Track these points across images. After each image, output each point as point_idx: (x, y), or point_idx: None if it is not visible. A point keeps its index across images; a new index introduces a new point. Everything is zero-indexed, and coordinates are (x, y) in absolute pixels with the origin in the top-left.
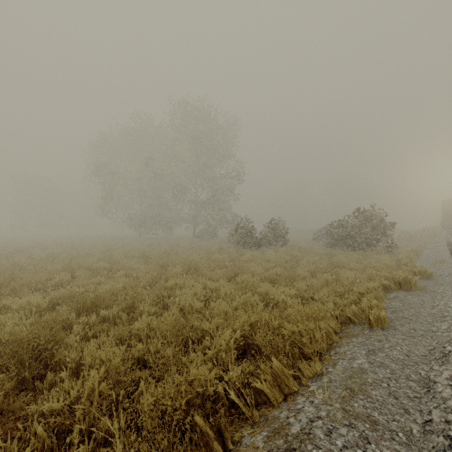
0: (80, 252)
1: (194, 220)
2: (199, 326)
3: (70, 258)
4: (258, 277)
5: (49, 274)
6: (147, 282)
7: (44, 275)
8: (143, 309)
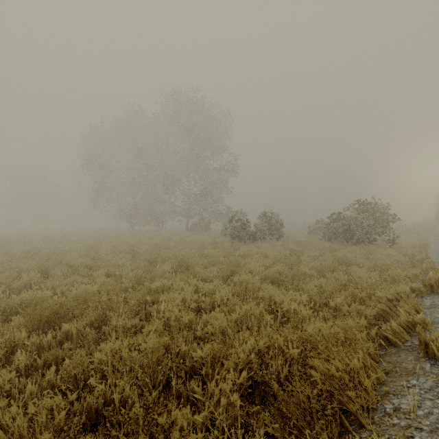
0: (66, 246)
1: (187, 213)
2: (187, 352)
3: (49, 254)
4: (258, 275)
5: (20, 272)
6: (130, 283)
7: (11, 274)
8: (116, 323)
